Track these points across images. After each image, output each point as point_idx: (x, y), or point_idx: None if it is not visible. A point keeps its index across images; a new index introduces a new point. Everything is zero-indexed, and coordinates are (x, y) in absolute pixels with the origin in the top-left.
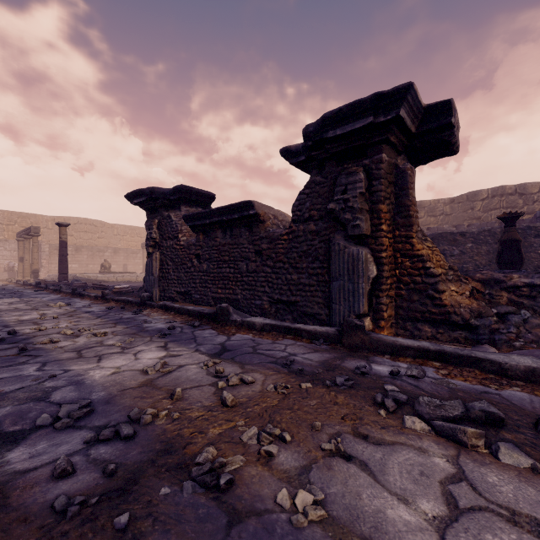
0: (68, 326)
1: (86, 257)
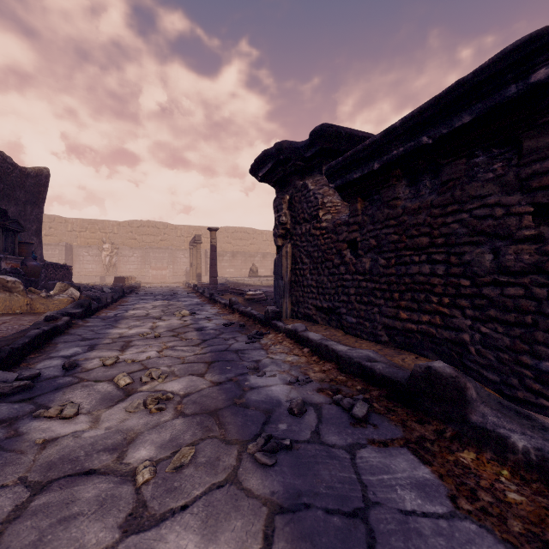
0: (151, 357)
1: (240, 262)
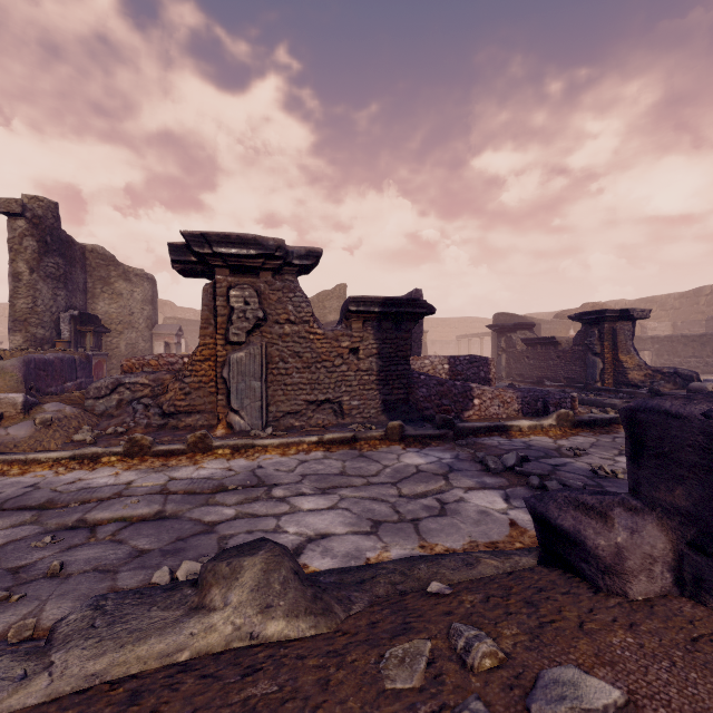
0: None
1: None
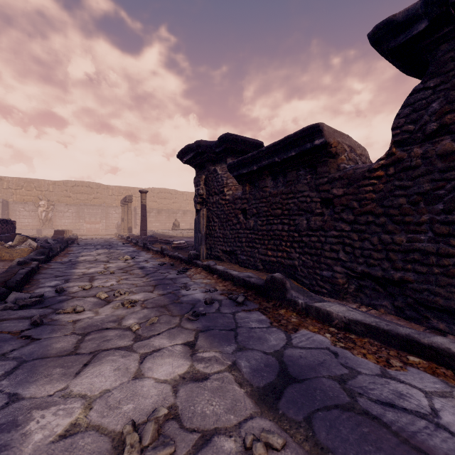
0: (113, 284)
1: (164, 218)
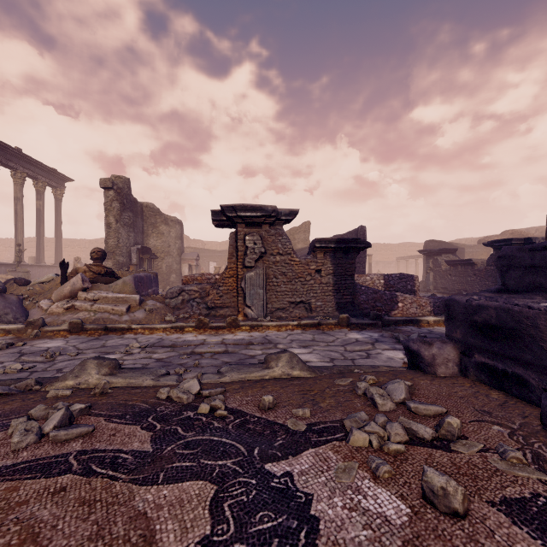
0: None
1: None
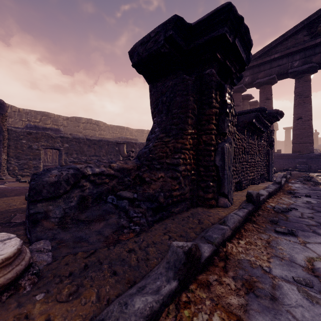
0: None
1: None
